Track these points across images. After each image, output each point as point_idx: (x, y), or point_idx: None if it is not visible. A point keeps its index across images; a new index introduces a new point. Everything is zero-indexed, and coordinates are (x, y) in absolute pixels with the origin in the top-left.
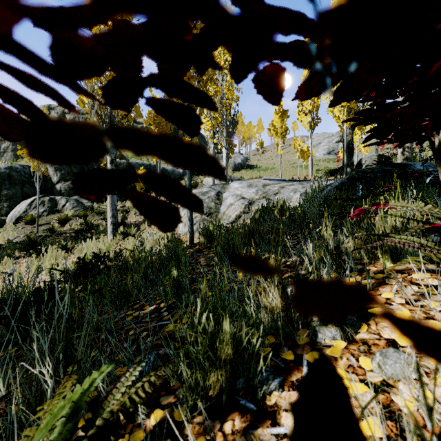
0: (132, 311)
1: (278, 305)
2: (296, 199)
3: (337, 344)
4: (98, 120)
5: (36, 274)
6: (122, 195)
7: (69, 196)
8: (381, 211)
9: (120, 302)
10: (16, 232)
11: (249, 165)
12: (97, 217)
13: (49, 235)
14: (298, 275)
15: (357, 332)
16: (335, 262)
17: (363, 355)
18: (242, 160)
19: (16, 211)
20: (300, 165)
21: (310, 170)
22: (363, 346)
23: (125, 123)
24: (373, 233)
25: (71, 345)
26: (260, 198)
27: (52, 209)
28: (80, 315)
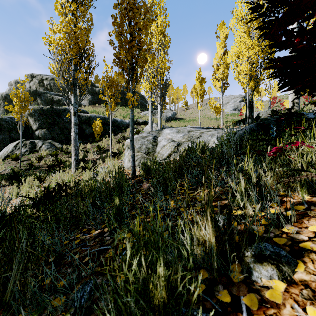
0: (81, 234)
1: (211, 240)
2: (213, 142)
3: (275, 286)
4: (64, 82)
5: (8, 200)
6: (84, 139)
7: (45, 139)
8: (299, 149)
9: (72, 225)
10: (5, 166)
11: (177, 117)
12: (65, 155)
13: (29, 168)
14: (230, 210)
15: (294, 271)
16: (256, 193)
17: (309, 303)
18: (172, 114)
19: (5, 151)
20: (214, 118)
21: (221, 121)
22: (305, 290)
23: (85, 85)
24: (294, 169)
25: (10, 277)
26: (186, 141)
27: (31, 150)
28: (32, 241)
